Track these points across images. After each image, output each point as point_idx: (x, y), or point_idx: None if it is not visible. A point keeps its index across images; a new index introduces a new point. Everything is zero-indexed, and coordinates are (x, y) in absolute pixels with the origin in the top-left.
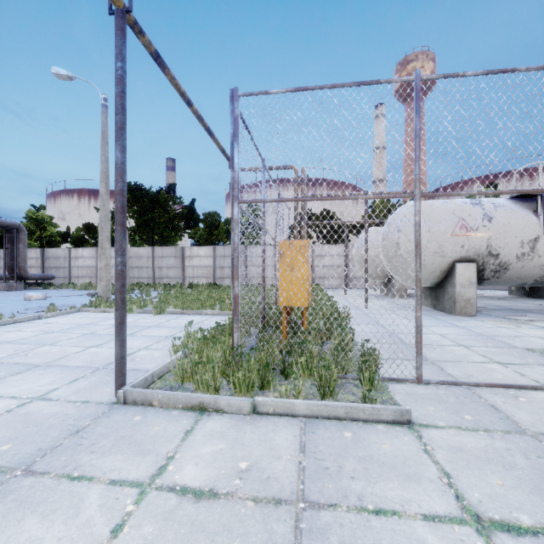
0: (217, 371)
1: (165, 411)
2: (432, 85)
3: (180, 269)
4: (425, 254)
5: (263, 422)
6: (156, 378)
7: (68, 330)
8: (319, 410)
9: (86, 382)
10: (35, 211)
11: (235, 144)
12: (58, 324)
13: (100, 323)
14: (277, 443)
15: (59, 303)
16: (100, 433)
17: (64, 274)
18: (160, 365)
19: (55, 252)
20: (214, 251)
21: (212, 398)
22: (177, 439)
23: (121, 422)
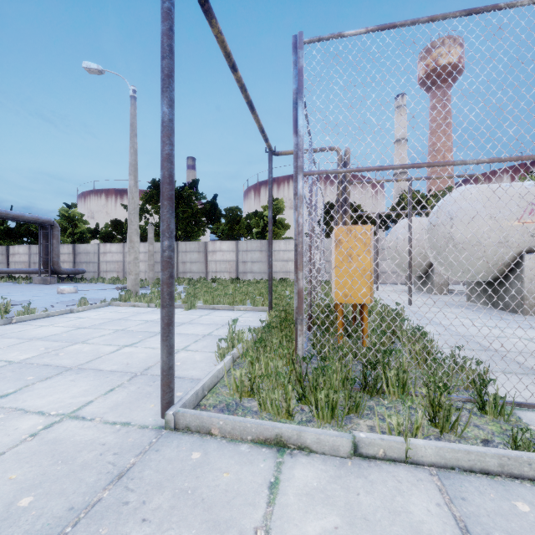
0: (290, 389)
1: (230, 445)
2: (459, 71)
3: (203, 263)
4: (485, 244)
5: (376, 474)
6: (207, 391)
7: (99, 325)
8: (455, 457)
9: (124, 394)
10: (67, 209)
11: (299, 102)
12: (89, 318)
13: (131, 318)
14: (418, 519)
15: (90, 297)
16: (151, 480)
17: (93, 268)
18: (209, 373)
19: (85, 247)
20: (237, 245)
21: (293, 430)
22: (261, 501)
23: (175, 462)
